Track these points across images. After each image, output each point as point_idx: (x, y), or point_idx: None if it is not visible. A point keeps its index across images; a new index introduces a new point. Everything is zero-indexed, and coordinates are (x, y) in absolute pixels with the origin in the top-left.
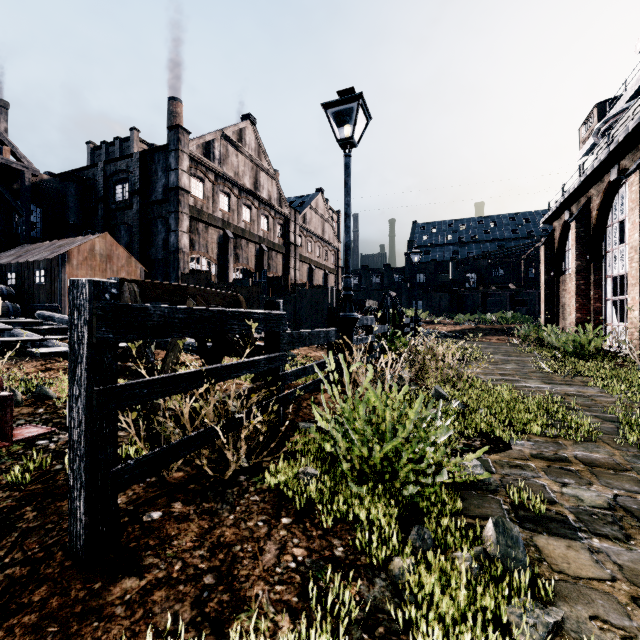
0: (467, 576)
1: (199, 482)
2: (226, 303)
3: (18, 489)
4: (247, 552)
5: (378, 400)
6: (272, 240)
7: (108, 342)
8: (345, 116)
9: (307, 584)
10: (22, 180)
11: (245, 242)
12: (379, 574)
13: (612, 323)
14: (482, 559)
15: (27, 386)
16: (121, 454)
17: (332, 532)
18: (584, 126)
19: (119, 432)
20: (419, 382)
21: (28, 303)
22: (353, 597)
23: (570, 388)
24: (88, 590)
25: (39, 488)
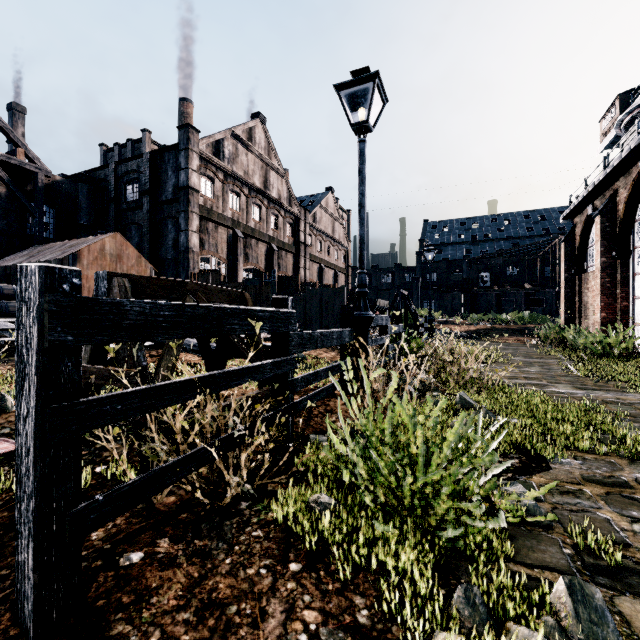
0: None
1: (192, 510)
2: (230, 301)
3: None
4: (245, 616)
5: (407, 416)
6: (282, 239)
7: (67, 346)
8: (359, 99)
9: None
10: (35, 181)
11: (255, 241)
12: None
13: None
14: (558, 639)
15: None
16: (107, 472)
17: (352, 585)
18: (605, 118)
19: (110, 444)
20: (439, 387)
21: None
22: None
23: (607, 394)
24: None
25: (4, 517)
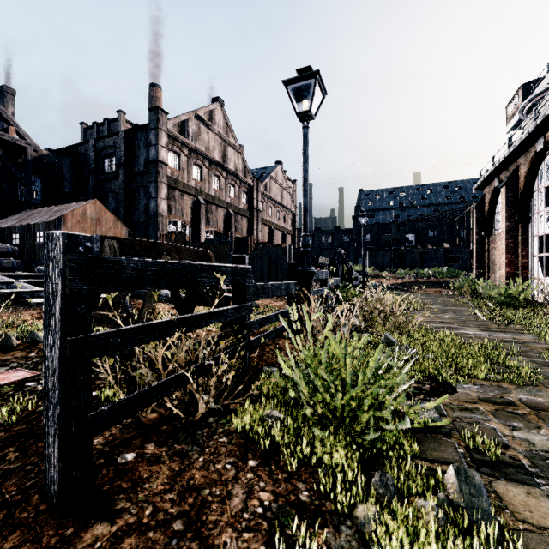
0: (434, 527)
1: (171, 423)
2: (197, 258)
3: (4, 429)
4: (215, 496)
5: (339, 348)
6: (238, 205)
7: (82, 293)
8: (303, 92)
9: (274, 531)
10: (25, 155)
11: (215, 207)
12: (344, 521)
13: (538, 277)
14: (446, 507)
15: (22, 332)
16: (101, 396)
17: (296, 475)
18: (510, 104)
19: (101, 375)
20: (369, 329)
21: (30, 260)
22: (320, 546)
23: (505, 335)
24: (60, 536)
25: (23, 429)
